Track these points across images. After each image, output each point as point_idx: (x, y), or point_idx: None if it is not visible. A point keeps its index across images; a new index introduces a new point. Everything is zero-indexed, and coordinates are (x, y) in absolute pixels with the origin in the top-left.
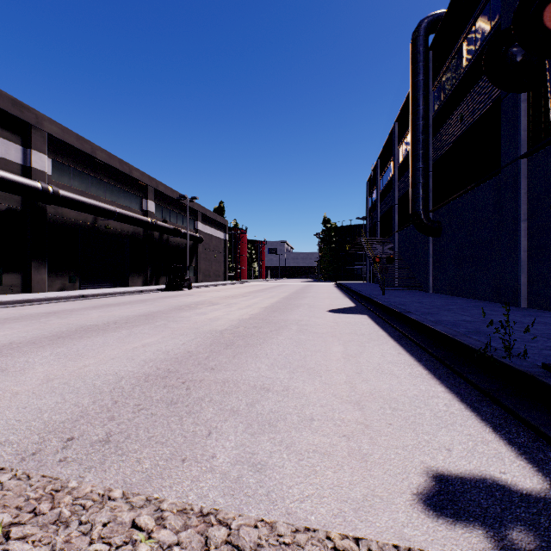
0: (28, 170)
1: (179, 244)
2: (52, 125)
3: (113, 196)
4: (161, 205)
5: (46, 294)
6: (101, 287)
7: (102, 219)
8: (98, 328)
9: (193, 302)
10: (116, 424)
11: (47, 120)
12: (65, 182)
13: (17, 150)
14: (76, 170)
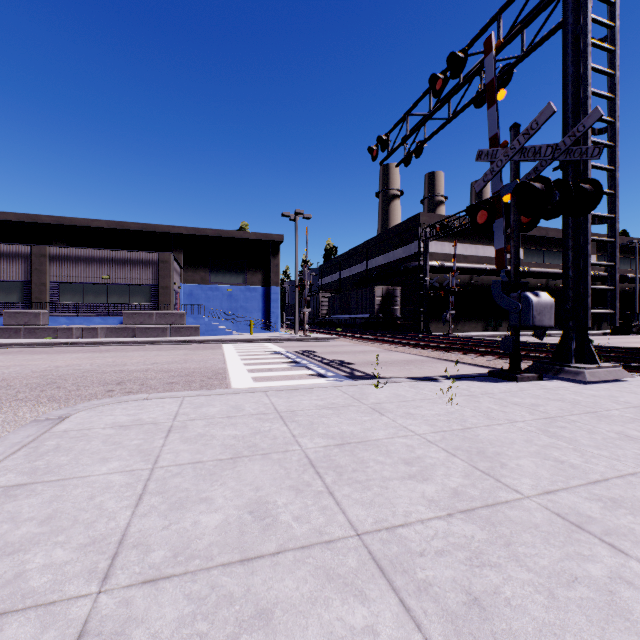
0: None
1: (624, 289)
2: None
3: (559, 260)
4: (602, 255)
5: (523, 332)
6: (550, 330)
7: (552, 280)
8: None
9: (639, 341)
10: None
11: None
12: (528, 260)
13: None
14: (534, 251)
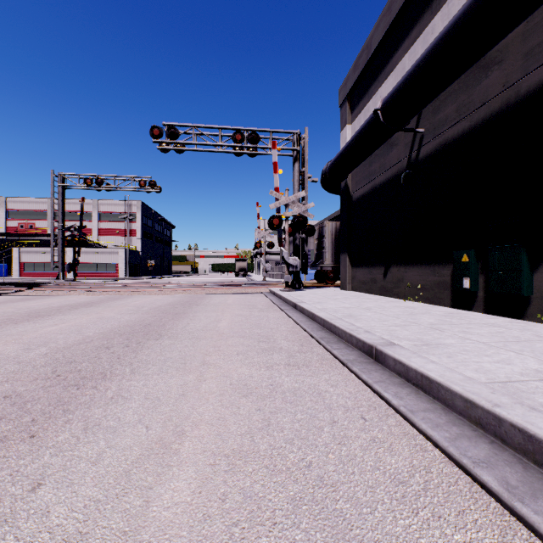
0: None
1: None
2: None
3: None
4: None
5: None
6: None
7: None
8: (78, 306)
9: None
10: (41, 297)
11: None
12: None
13: None
14: None
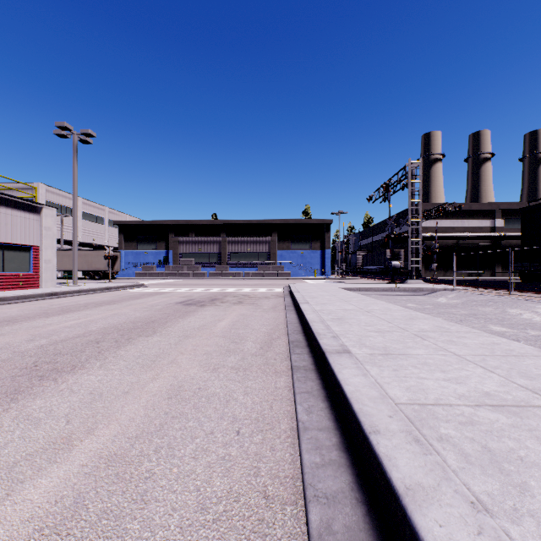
0: (493, 228)
1: None
2: (503, 205)
3: None
4: None
5: (500, 277)
6: None
7: None
8: None
9: None
10: None
11: (501, 204)
12: (509, 227)
13: (489, 221)
14: (516, 219)
